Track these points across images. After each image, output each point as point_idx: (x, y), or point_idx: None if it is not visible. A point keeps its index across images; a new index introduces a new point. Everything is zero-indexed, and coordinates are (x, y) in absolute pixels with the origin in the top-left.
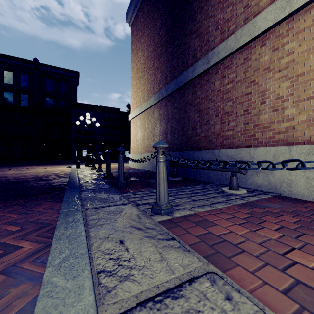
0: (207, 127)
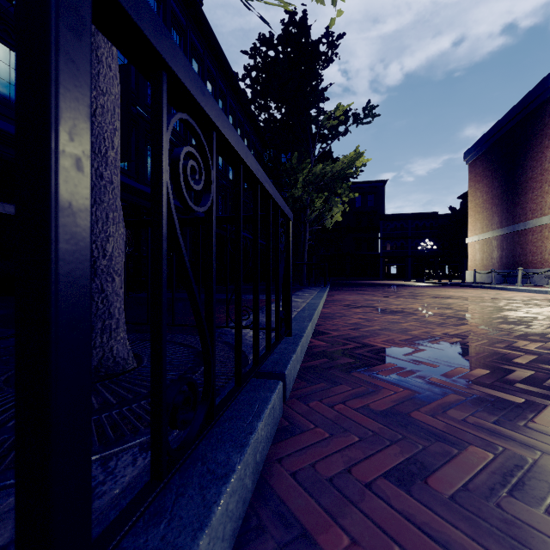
0: (526, 258)
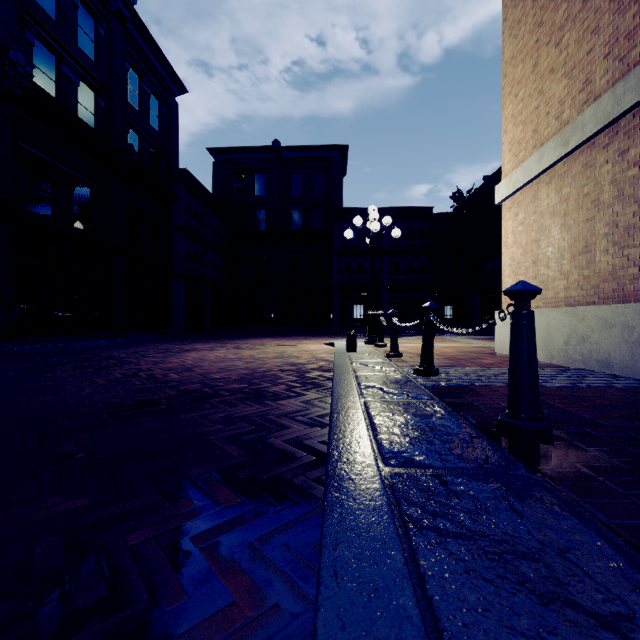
0: None
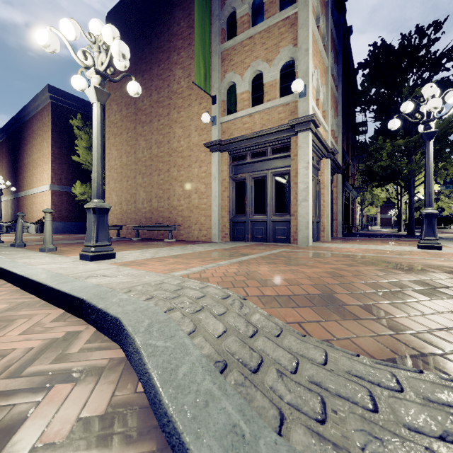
0: None
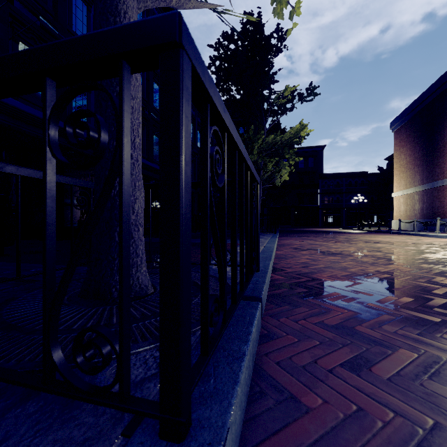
0: (443, 209)
